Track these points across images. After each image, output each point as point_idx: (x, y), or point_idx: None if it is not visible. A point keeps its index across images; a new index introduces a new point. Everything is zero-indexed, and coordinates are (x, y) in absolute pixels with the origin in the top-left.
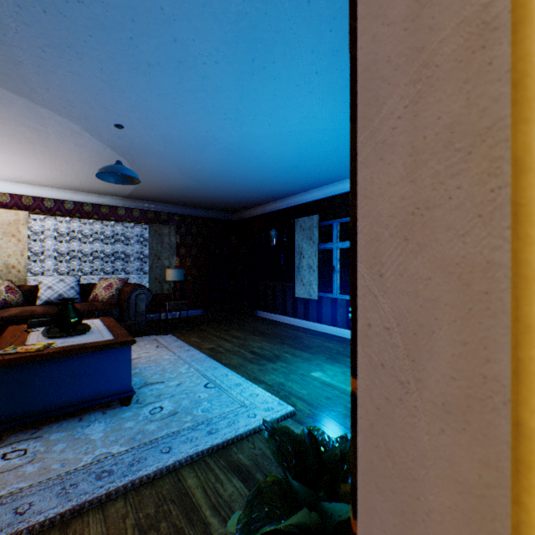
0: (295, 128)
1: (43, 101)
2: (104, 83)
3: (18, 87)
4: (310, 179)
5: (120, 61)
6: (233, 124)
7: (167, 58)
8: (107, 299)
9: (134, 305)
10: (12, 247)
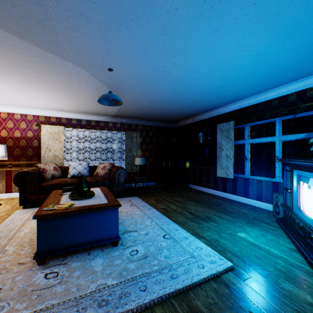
0: (226, 57)
1: (69, 58)
2: (102, 39)
3: (56, 50)
4: (229, 96)
5: (112, 20)
6: (182, 59)
7: (142, 12)
8: (103, 175)
9: (117, 179)
10: (57, 145)
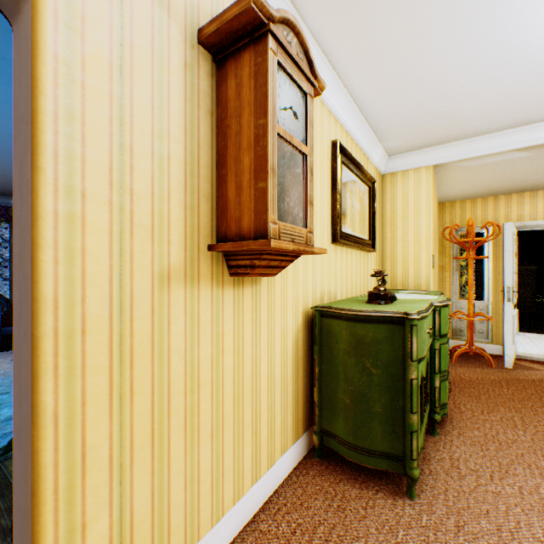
0: None
1: None
2: None
3: None
4: None
5: None
6: None
7: None
8: None
9: None
10: None
